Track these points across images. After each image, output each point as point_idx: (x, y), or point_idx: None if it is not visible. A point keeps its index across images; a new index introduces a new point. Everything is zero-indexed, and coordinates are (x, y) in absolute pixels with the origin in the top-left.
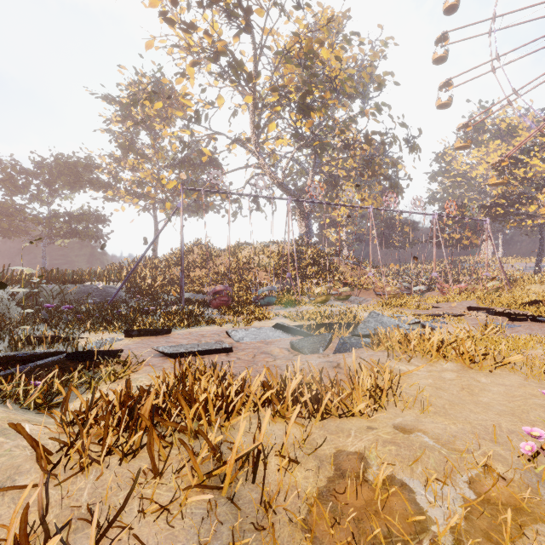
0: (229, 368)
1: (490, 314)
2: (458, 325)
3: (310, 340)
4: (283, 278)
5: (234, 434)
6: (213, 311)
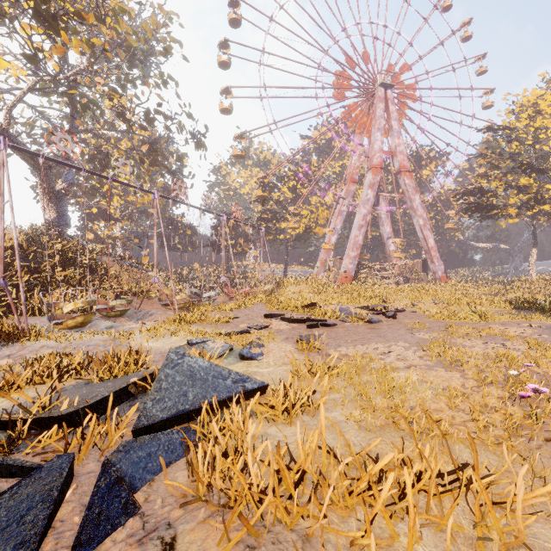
0: None
1: (287, 321)
2: (275, 345)
3: None
4: None
5: None
6: None
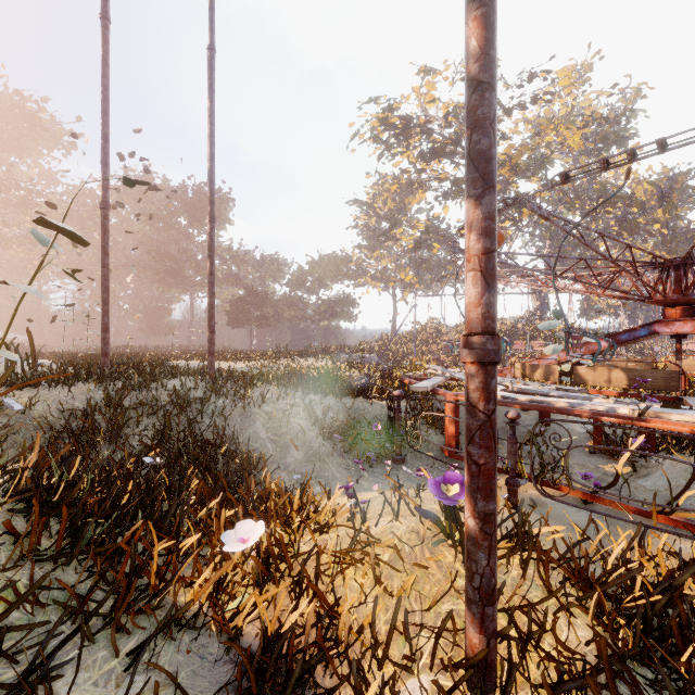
0: None
1: None
2: None
3: None
4: None
5: None
6: None
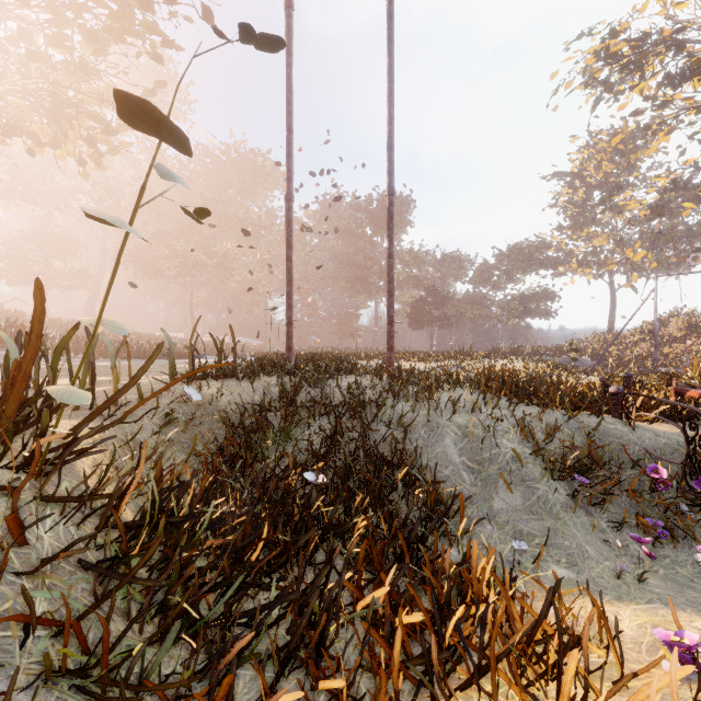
0: None
1: None
2: None
3: None
4: None
5: None
6: None
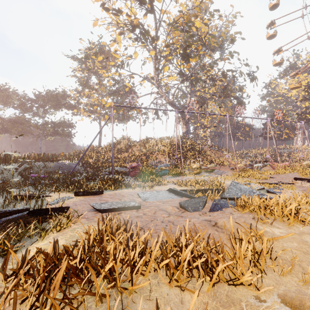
0: (137, 222)
1: None
2: (292, 191)
3: (192, 201)
4: (172, 159)
5: (136, 298)
6: (130, 178)
